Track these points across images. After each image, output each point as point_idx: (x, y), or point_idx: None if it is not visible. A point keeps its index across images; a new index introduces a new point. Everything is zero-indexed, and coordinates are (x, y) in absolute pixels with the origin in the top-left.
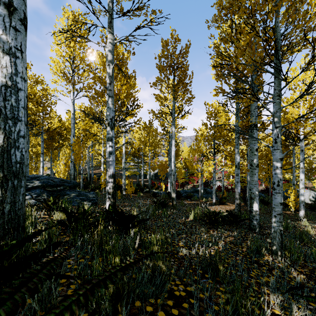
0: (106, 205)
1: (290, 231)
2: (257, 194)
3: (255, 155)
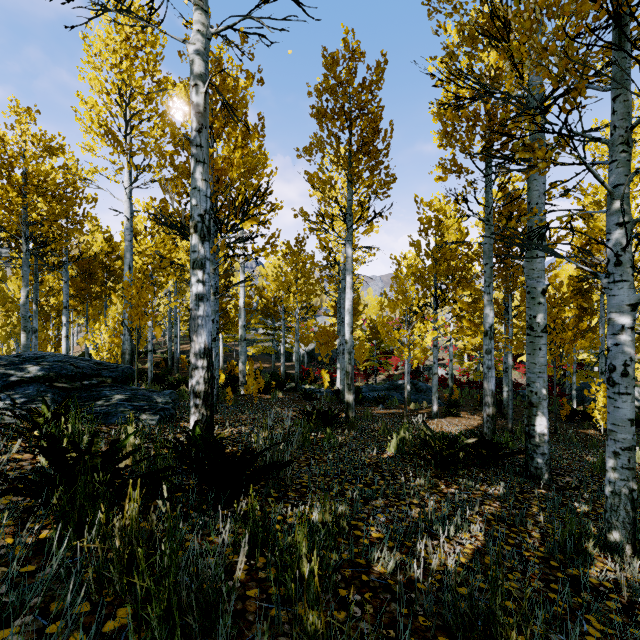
0: (191, 424)
1: None
2: (546, 396)
3: (539, 304)
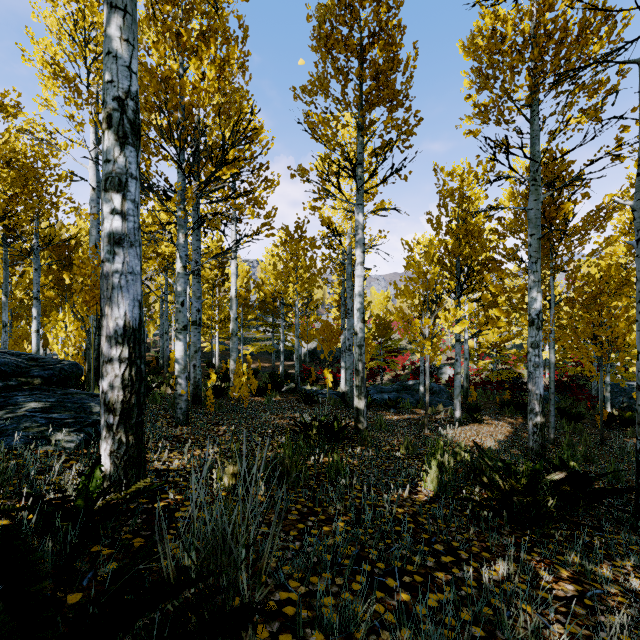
0: (101, 457)
1: None
2: None
3: None
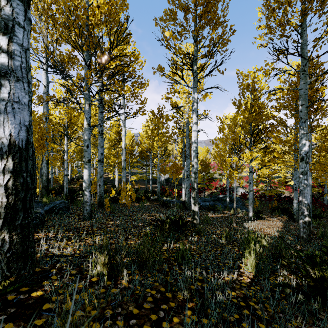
0: None
1: None
2: None
3: None
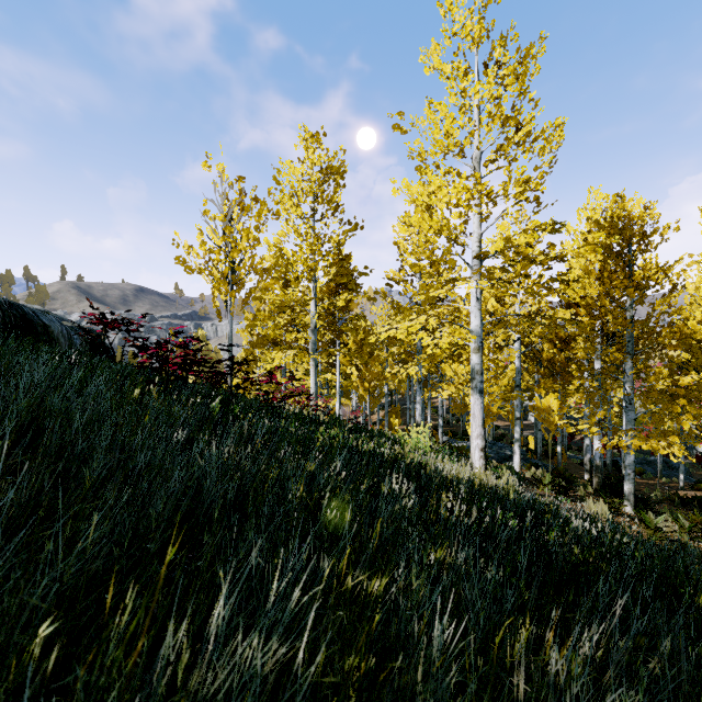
0: (585, 478)
1: None
2: None
3: None
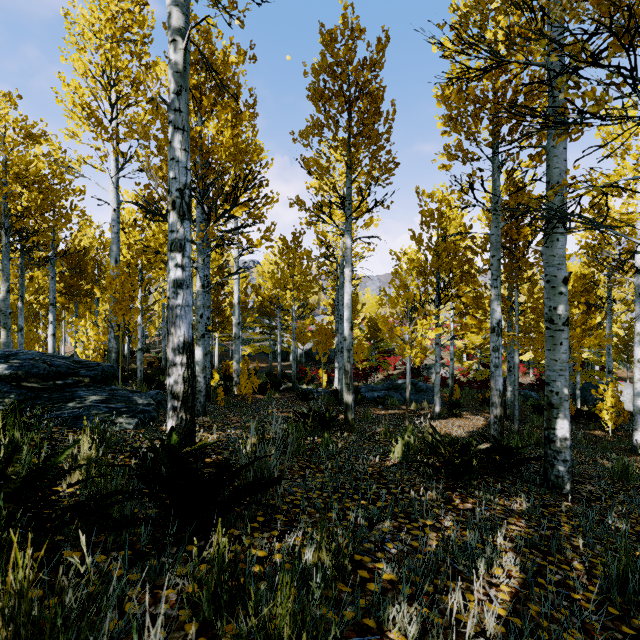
0: (168, 429)
1: (637, 486)
2: (568, 396)
3: (560, 294)
